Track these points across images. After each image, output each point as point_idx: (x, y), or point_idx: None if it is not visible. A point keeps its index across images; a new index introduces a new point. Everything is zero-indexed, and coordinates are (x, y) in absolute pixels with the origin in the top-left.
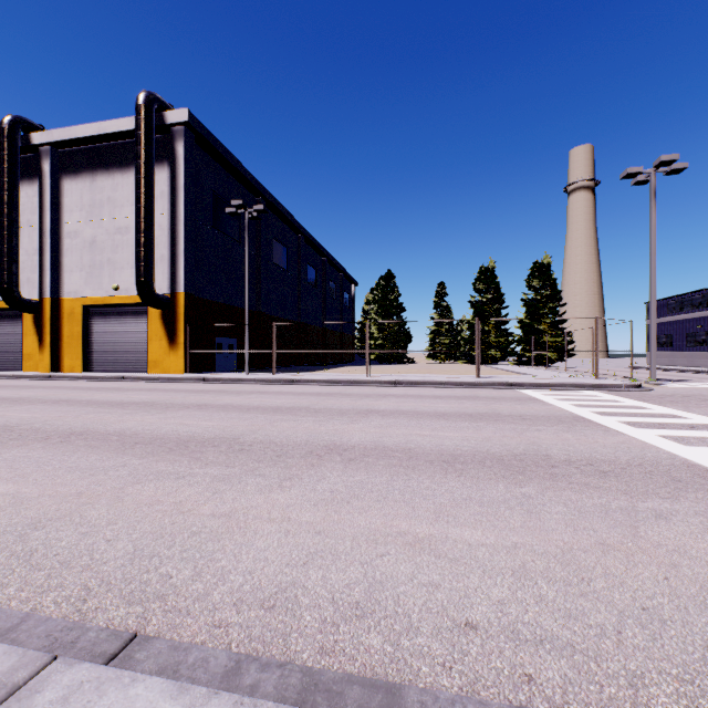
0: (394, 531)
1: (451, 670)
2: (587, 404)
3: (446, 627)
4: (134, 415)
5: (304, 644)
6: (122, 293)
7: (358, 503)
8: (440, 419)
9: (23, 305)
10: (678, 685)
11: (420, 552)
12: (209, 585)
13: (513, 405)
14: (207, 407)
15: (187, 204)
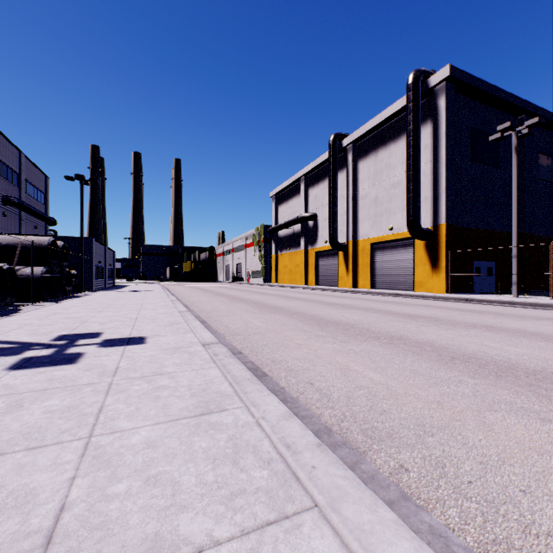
0: None
1: None
2: None
3: None
4: (428, 327)
5: None
6: (394, 232)
7: None
8: None
9: (338, 247)
10: None
11: None
12: None
13: None
14: (496, 329)
15: (447, 147)
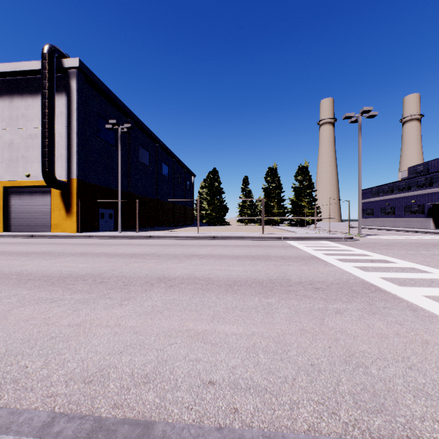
0: (184, 329)
1: (191, 410)
2: (321, 249)
3: (196, 385)
4: (33, 261)
5: (104, 403)
6: (32, 179)
7: (167, 313)
8: (234, 259)
9: None
10: (316, 406)
11: (196, 341)
12: (52, 371)
13: (280, 250)
14: (87, 255)
15: (79, 121)
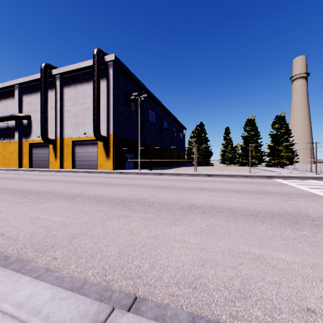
0: (241, 251)
1: None
2: (316, 187)
3: (296, 310)
4: (97, 188)
5: (220, 310)
6: (87, 135)
7: (216, 235)
8: (239, 193)
9: (49, 141)
10: None
11: (261, 264)
12: (160, 273)
13: (274, 187)
14: (127, 185)
15: (114, 95)
